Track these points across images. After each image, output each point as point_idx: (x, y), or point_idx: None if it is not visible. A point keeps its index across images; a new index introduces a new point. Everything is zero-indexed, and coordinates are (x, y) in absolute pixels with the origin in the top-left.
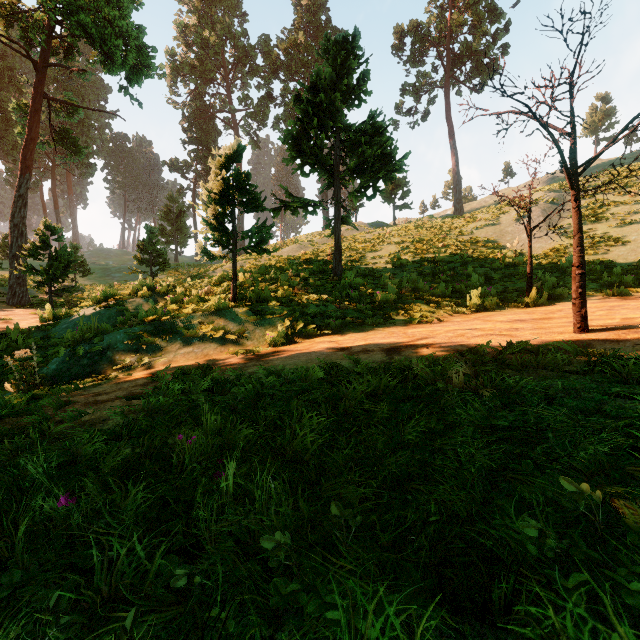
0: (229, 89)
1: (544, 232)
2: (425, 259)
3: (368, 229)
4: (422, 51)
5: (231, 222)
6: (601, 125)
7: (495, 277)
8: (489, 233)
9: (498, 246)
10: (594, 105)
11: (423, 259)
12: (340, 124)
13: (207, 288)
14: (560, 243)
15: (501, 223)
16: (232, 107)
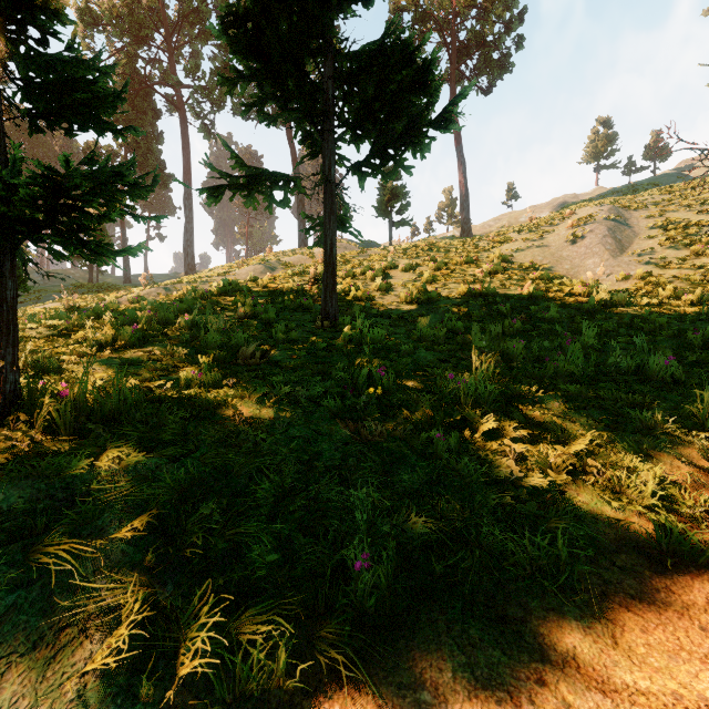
0: (172, 55)
1: (618, 258)
2: (467, 291)
3: (359, 249)
4: (422, 34)
5: None
6: (603, 151)
7: (606, 327)
8: (537, 257)
9: (558, 275)
10: (596, 129)
11: (462, 291)
12: (335, 32)
13: None
14: (652, 274)
15: (549, 244)
16: (175, 78)
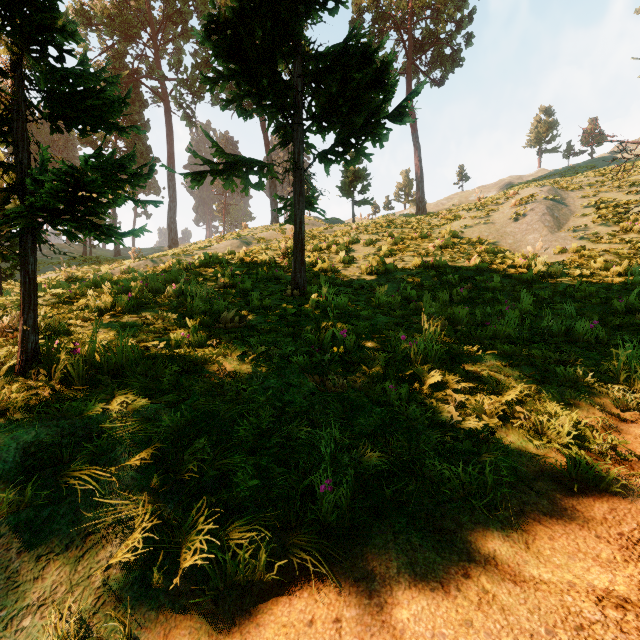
0: (157, 52)
1: (556, 234)
2: (420, 264)
3: (325, 225)
4: (382, 32)
5: (6, 142)
6: (545, 136)
7: (542, 295)
8: (484, 233)
9: (502, 249)
10: (538, 117)
11: (416, 263)
12: (304, 36)
13: (8, 318)
14: (585, 248)
15: (495, 221)
16: (160, 72)
